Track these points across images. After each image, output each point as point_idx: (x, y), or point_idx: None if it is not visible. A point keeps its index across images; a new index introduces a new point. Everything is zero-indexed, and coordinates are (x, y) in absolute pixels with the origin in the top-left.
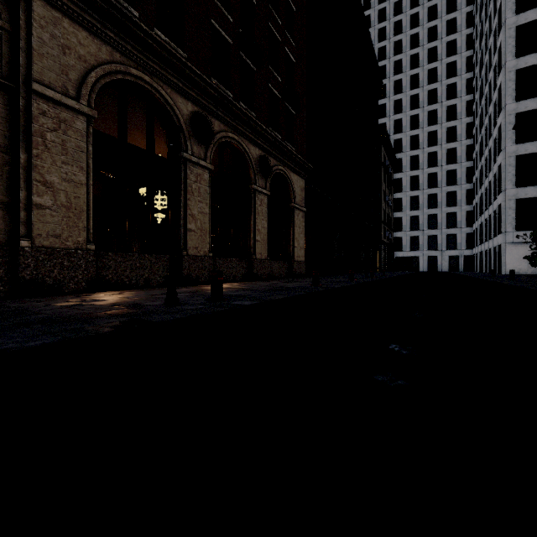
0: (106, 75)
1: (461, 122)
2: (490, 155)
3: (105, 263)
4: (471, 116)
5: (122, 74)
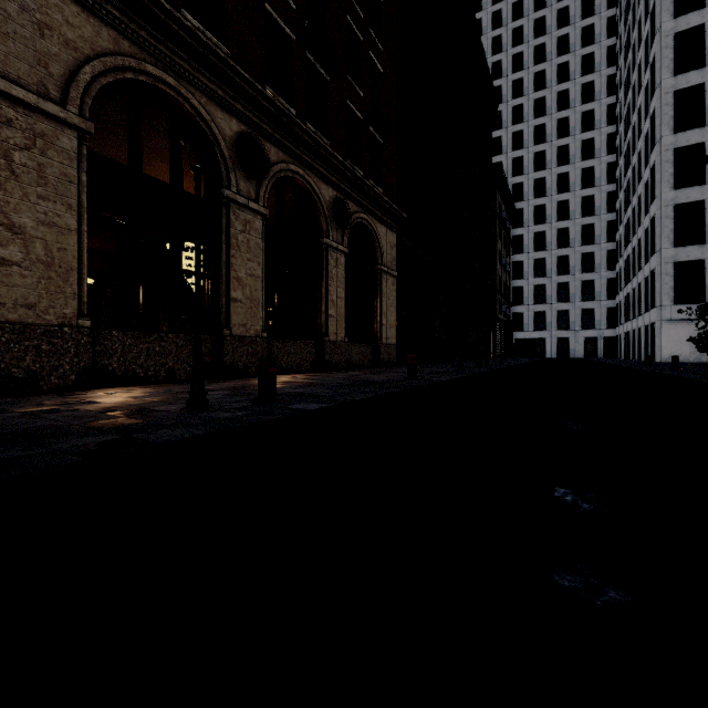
0: (108, 71)
1: (600, 162)
2: (639, 205)
3: (107, 346)
4: (614, 153)
5: (132, 72)
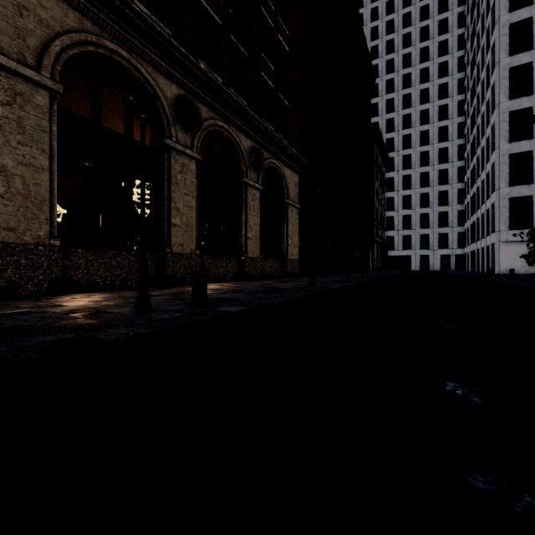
0: (74, 45)
1: (452, 122)
2: (483, 154)
3: (73, 261)
4: (463, 116)
5: (93, 45)
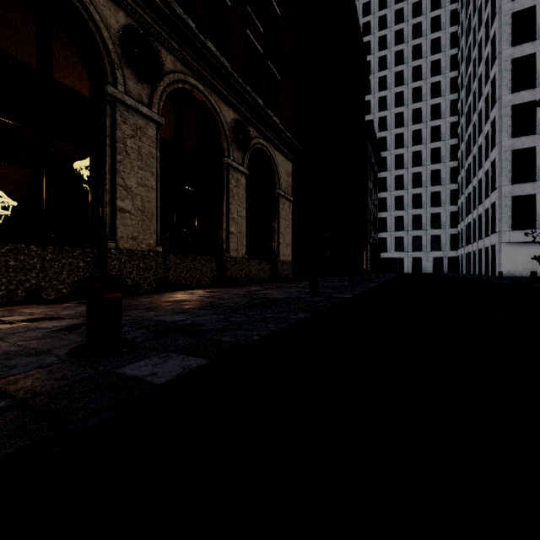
0: None
1: (445, 122)
2: (480, 152)
3: None
4: (455, 115)
5: None
